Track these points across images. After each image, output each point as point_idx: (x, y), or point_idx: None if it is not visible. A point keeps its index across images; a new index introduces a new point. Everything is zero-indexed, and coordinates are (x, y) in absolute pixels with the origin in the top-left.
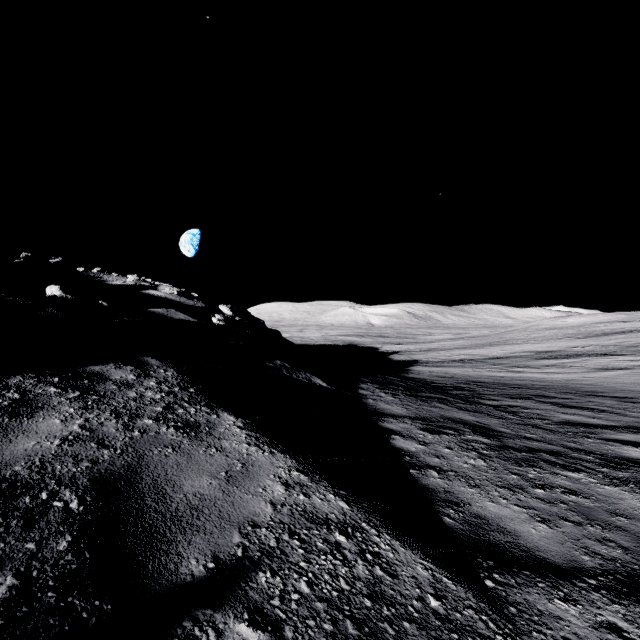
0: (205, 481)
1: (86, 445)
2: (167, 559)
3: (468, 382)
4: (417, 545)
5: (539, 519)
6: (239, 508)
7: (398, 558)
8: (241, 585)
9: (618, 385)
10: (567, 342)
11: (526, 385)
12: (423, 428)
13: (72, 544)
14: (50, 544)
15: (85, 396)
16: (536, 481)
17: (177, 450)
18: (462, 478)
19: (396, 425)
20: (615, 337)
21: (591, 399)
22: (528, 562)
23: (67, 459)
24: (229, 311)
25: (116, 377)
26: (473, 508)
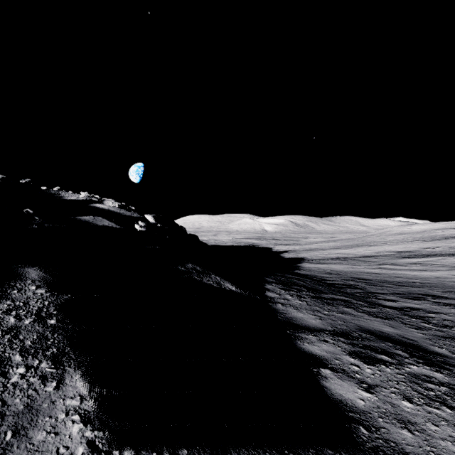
0: None
1: None
2: None
3: (354, 279)
4: None
5: None
6: None
7: None
8: None
9: None
10: (418, 244)
11: (407, 283)
12: (351, 352)
13: None
14: None
15: None
16: None
17: None
18: None
19: (318, 347)
20: None
21: None
22: None
23: None
24: (152, 219)
25: None
26: None
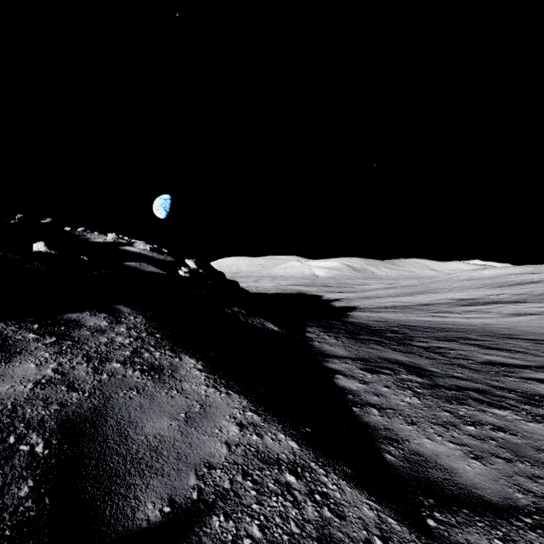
0: (165, 422)
1: (57, 388)
2: (125, 504)
3: (400, 326)
4: (362, 484)
5: (472, 456)
6: (196, 449)
7: (345, 498)
8: (195, 530)
9: (530, 329)
10: (484, 291)
11: (450, 328)
12: (363, 368)
13: (33, 489)
14: (12, 490)
15: (60, 341)
16: (467, 418)
17: (141, 392)
18: (400, 415)
19: (339, 365)
20: (525, 287)
21: (508, 341)
22: (466, 500)
23: (38, 402)
24: (194, 264)
25: (90, 324)
26: (411, 445)
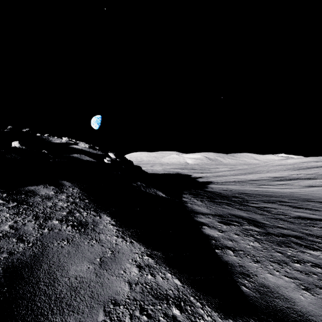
0: (85, 266)
1: (9, 240)
2: None
3: (239, 193)
4: (229, 314)
5: (303, 287)
6: (106, 288)
7: None
8: None
9: (320, 195)
10: (288, 172)
11: (271, 195)
12: (220, 221)
13: None
14: None
15: (19, 205)
16: (293, 257)
17: (70, 242)
18: (248, 256)
19: (204, 219)
20: (313, 169)
21: (308, 203)
22: None
23: None
24: (113, 156)
25: (42, 193)
26: (259, 279)
